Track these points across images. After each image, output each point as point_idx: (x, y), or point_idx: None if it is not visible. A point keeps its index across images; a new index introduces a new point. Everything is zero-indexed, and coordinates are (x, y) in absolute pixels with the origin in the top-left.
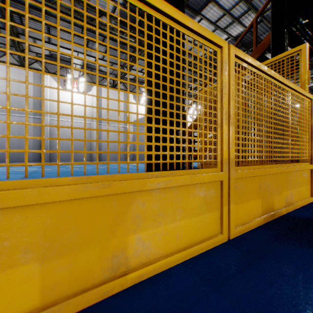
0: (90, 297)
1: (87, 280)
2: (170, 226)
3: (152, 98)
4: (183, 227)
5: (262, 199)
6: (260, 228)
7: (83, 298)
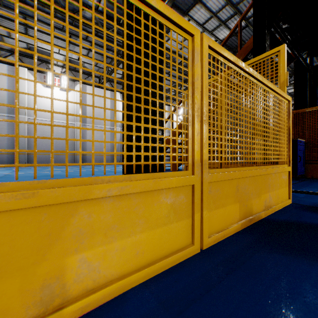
0: None
1: None
2: (127, 241)
3: (102, 85)
4: (145, 241)
5: (240, 203)
6: (237, 234)
7: None
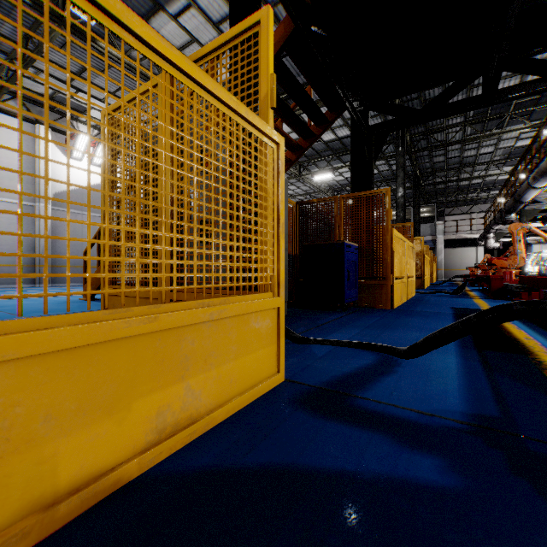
0: None
1: None
2: None
3: None
4: None
5: None
6: None
7: None
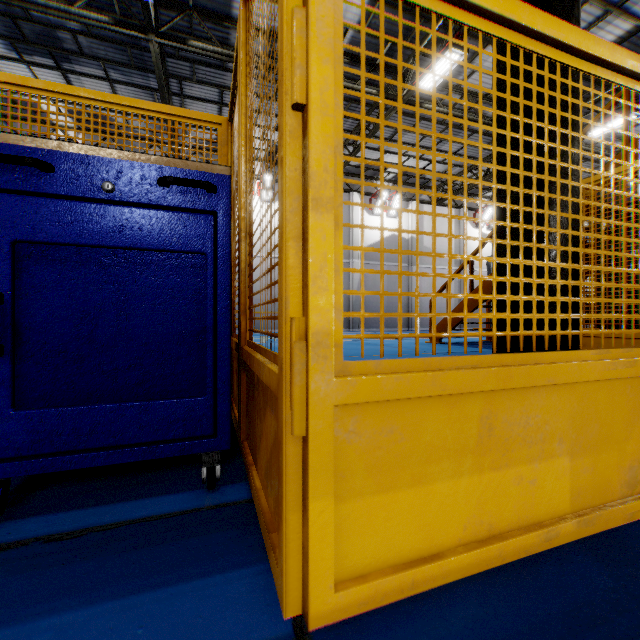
0: (616, 516)
1: (605, 494)
2: None
3: None
4: None
5: None
6: None
7: (610, 515)
